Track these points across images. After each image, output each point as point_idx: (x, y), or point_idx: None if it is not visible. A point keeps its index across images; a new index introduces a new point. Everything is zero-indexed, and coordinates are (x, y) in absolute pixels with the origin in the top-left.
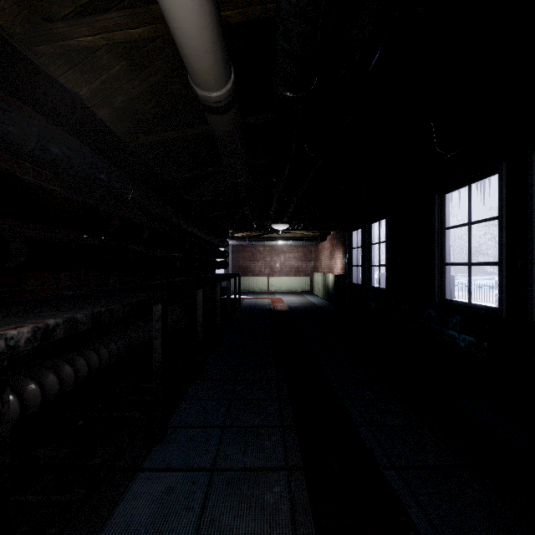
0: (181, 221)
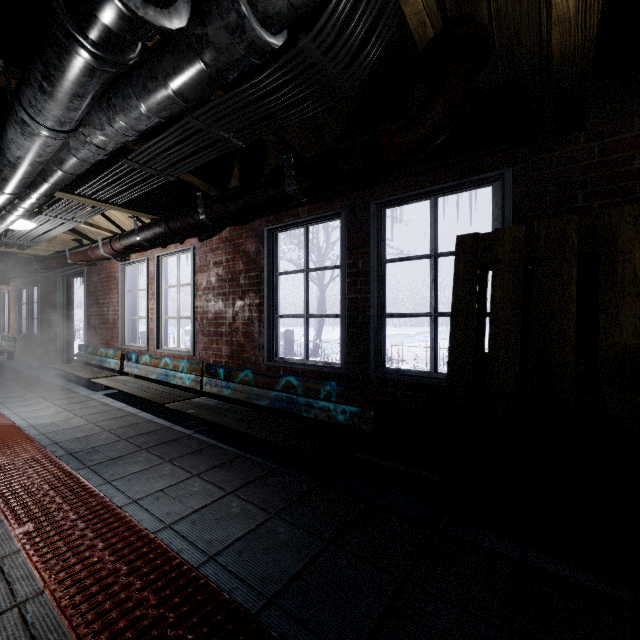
0: None
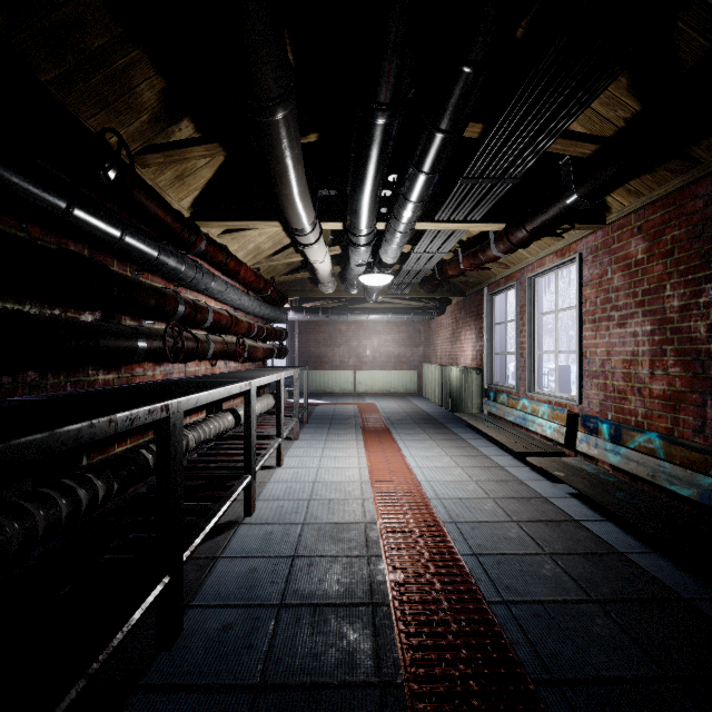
0: (161, 254)
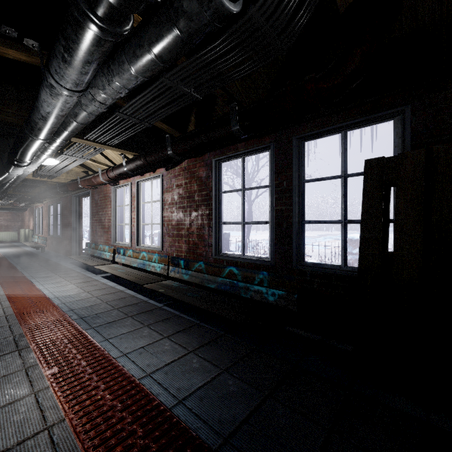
0: None
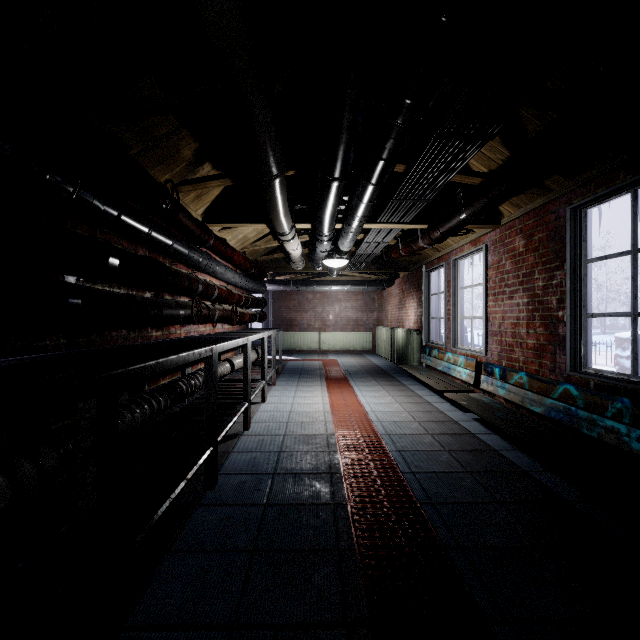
0: (189, 251)
